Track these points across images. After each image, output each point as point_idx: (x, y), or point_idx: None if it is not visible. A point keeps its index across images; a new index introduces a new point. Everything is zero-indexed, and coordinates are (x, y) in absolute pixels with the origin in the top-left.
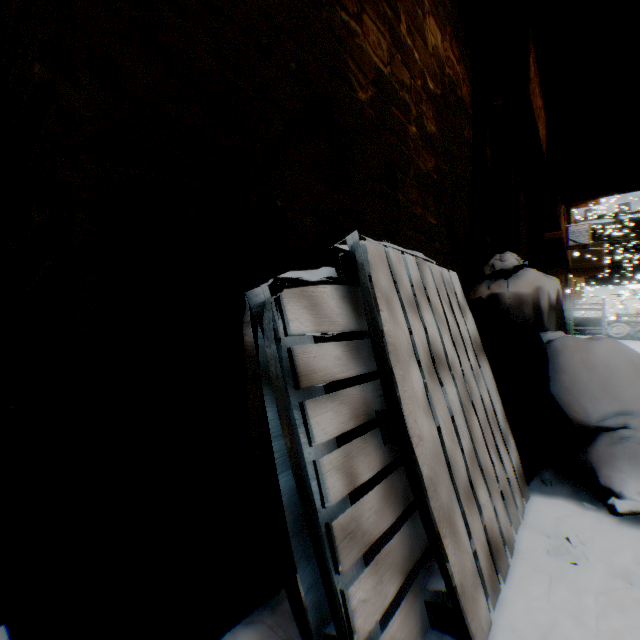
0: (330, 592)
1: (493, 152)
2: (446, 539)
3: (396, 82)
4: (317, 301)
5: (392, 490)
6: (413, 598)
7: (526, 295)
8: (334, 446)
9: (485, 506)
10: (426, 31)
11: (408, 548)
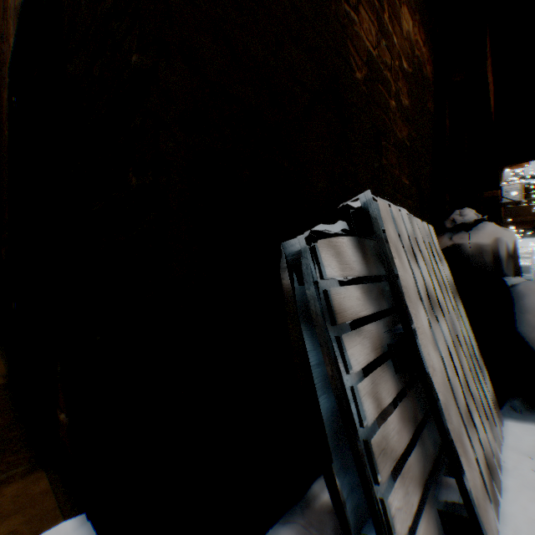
0: (371, 500)
1: (450, 122)
2: (461, 457)
3: (381, 63)
4: (339, 250)
5: (405, 413)
6: (429, 507)
7: (486, 245)
8: (361, 374)
9: (479, 429)
10: (401, 19)
11: (421, 464)
